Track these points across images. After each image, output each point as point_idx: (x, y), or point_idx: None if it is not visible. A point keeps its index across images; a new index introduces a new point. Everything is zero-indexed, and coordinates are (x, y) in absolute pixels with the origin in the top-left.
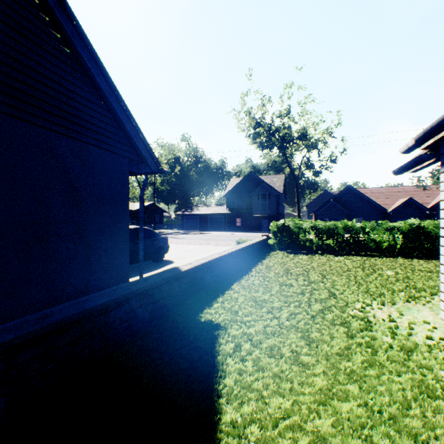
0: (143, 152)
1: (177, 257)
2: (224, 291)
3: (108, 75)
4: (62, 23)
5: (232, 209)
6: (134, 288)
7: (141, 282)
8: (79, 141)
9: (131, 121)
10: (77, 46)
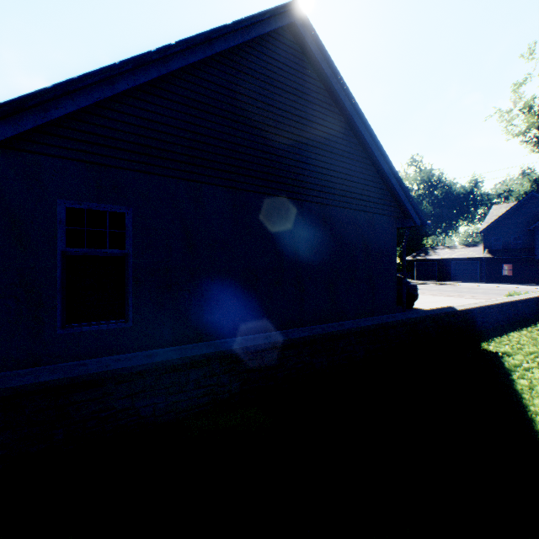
0: (410, 211)
1: (427, 306)
2: (499, 336)
3: (389, 161)
4: (367, 141)
5: (494, 251)
6: (428, 314)
7: (430, 311)
8: (369, 213)
9: (402, 189)
10: (373, 151)
